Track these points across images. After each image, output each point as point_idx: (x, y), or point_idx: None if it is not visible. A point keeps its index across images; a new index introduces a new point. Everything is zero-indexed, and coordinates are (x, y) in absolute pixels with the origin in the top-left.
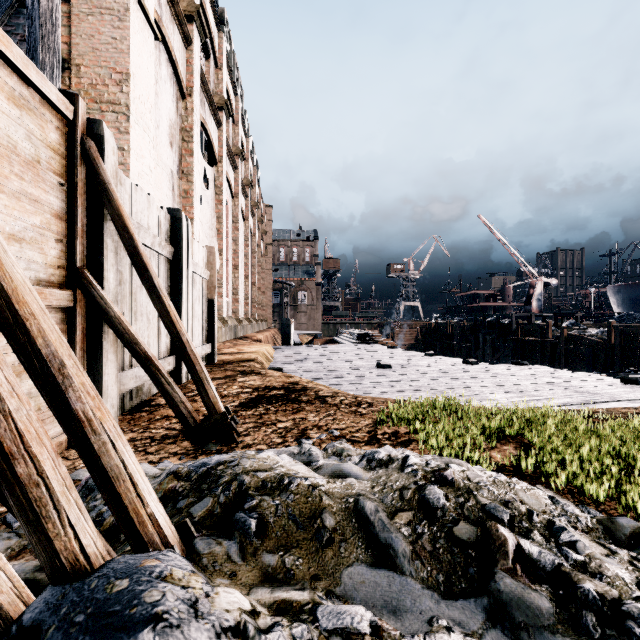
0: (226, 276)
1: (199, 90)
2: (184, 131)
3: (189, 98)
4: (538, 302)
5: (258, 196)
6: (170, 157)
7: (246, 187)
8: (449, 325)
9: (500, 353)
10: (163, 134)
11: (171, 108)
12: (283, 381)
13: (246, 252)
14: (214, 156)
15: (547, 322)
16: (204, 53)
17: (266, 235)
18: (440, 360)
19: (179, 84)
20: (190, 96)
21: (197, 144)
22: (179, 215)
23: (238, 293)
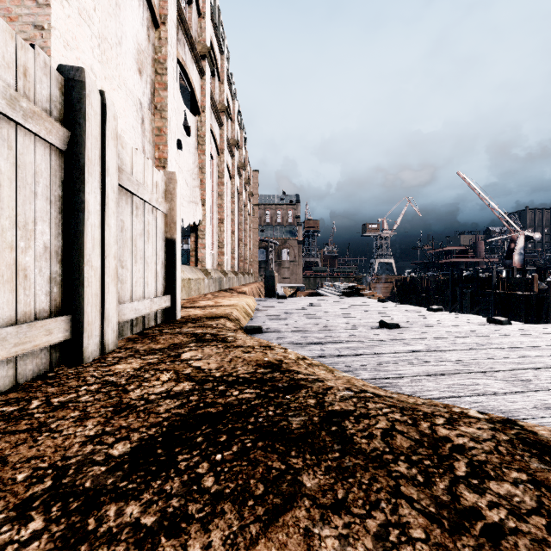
0: (211, 229)
1: (175, 22)
2: (157, 63)
3: (163, 27)
4: (520, 256)
5: (245, 159)
6: (138, 86)
7: (232, 147)
8: (424, 279)
9: (479, 306)
10: (128, 56)
11: (140, 31)
12: (256, 361)
13: (232, 209)
14: (196, 105)
15: (532, 276)
16: None
17: (253, 197)
18: (452, 317)
19: (150, 8)
20: (164, 24)
21: (172, 79)
22: (79, 77)
23: (223, 246)
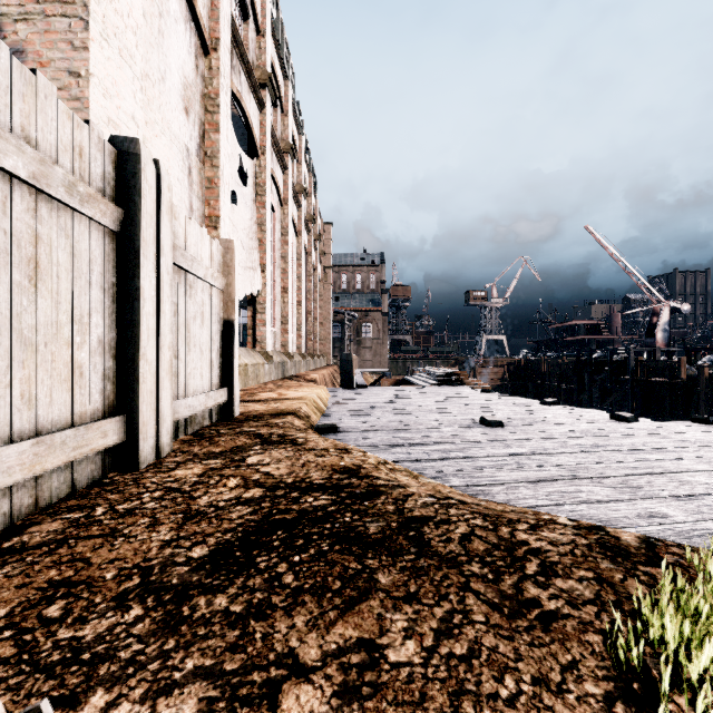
0: (273, 301)
1: (229, 46)
2: (207, 98)
3: (214, 53)
4: (664, 333)
5: (315, 210)
6: (185, 128)
7: (299, 195)
8: (544, 362)
9: (613, 397)
10: (172, 93)
11: (186, 61)
12: (331, 465)
13: (299, 273)
14: (255, 146)
15: (679, 358)
16: (241, 12)
17: (325, 257)
18: (570, 412)
19: (199, 32)
20: (215, 51)
21: (226, 118)
22: (134, 149)
23: (288, 322)
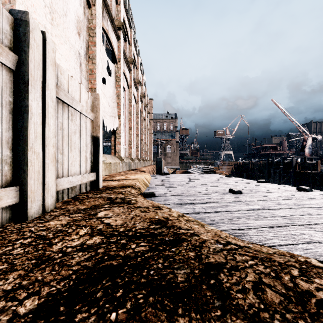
0: (124, 133)
1: (101, 5)
2: (90, 29)
3: (93, 7)
4: (309, 149)
5: (145, 92)
6: (78, 42)
7: (137, 84)
8: (251, 163)
9: (284, 180)
10: (71, 23)
11: (79, 9)
12: (149, 218)
13: (137, 121)
14: (115, 57)
15: (317, 161)
16: None
17: (149, 115)
18: (274, 186)
19: None
20: (94, 6)
21: (99, 40)
22: (24, 17)
23: (131, 143)
